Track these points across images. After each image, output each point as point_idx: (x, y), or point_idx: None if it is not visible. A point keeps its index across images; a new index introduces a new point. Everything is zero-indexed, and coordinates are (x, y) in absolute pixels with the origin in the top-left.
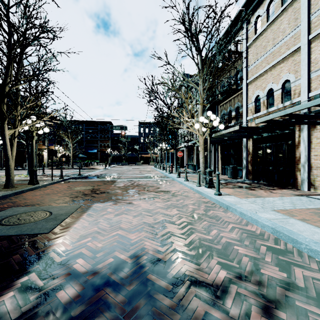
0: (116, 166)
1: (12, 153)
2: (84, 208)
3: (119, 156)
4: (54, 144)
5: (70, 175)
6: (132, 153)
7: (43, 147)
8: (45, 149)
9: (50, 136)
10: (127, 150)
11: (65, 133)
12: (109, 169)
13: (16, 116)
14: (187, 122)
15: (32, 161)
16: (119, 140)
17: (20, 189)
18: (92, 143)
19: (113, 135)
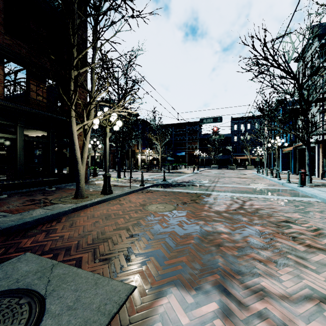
0: (205, 170)
1: (83, 155)
2: (128, 323)
3: (208, 158)
4: (146, 148)
5: (155, 180)
6: (223, 155)
7: (137, 151)
8: (138, 153)
9: (143, 140)
10: (217, 152)
11: (154, 136)
12: (198, 174)
13: (89, 110)
14: (322, 101)
15: (105, 164)
16: (208, 141)
17: (85, 201)
18: (180, 145)
19: (202, 136)
